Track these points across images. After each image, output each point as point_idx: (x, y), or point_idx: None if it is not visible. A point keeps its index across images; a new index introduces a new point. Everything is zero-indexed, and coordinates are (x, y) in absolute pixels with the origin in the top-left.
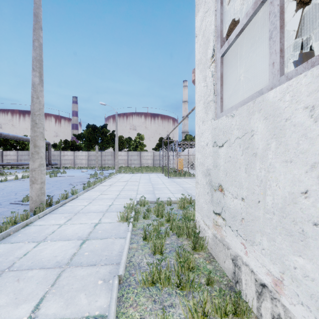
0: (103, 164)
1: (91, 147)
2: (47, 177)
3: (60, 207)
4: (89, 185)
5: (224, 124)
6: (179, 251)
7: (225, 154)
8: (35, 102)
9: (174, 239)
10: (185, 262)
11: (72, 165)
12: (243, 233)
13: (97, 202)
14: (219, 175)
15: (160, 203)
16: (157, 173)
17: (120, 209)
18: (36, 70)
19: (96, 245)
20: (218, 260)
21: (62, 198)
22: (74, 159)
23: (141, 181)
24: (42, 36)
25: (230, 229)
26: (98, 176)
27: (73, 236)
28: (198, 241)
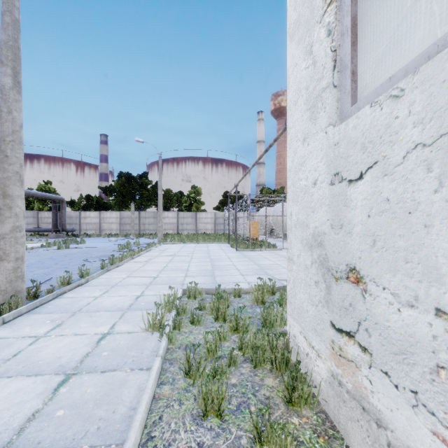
0: (143, 230)
1: (125, 205)
2: (54, 249)
3: (52, 300)
4: (113, 262)
5: (364, 127)
6: (258, 406)
7: (369, 196)
8: (4, 119)
9: (246, 372)
10: (273, 444)
11: (96, 232)
12: (443, 409)
13: (118, 290)
14: (350, 245)
15: (221, 293)
16: (220, 243)
17: (153, 304)
18: (6, 63)
19: (89, 389)
20: (345, 437)
21: (61, 284)
22: (99, 222)
23: (194, 255)
24: (18, 7)
25: (388, 379)
26: (131, 247)
27: (49, 363)
28: (298, 386)
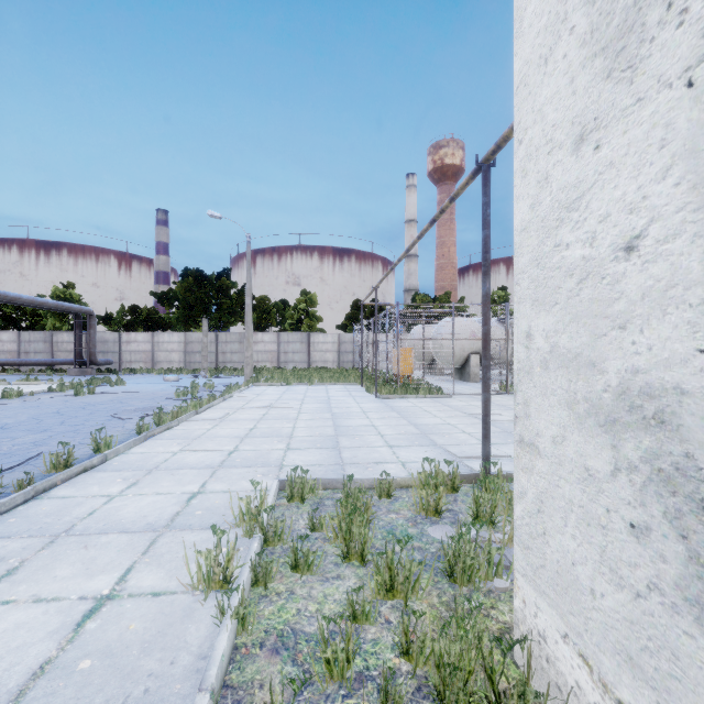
0: (222, 362)
1: (194, 322)
2: (70, 396)
3: (22, 505)
4: (160, 420)
5: None
6: None
7: None
8: None
9: None
10: None
11: (147, 365)
12: None
13: (158, 480)
14: None
15: (355, 492)
16: (348, 385)
17: (219, 515)
18: None
19: None
20: None
21: (53, 467)
22: (151, 350)
23: (305, 407)
24: None
25: None
26: (199, 392)
27: None
28: None
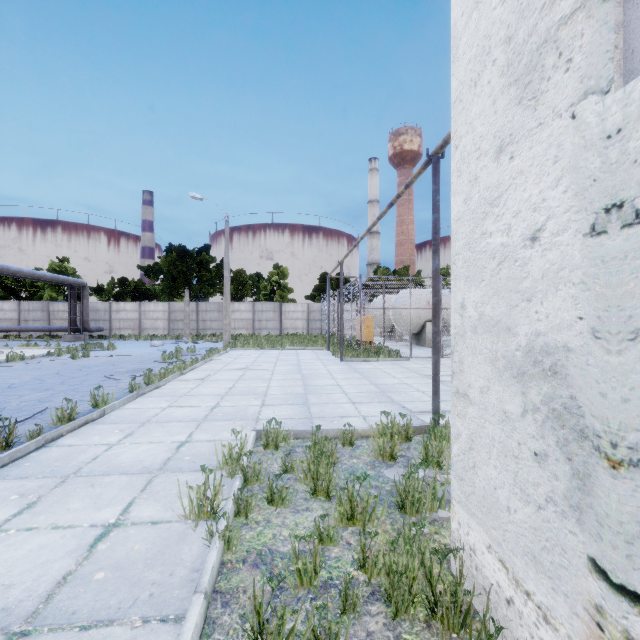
0: (202, 329)
1: (177, 293)
2: (67, 359)
3: (35, 452)
4: (150, 380)
5: None
6: None
7: None
8: None
9: (378, 630)
10: None
11: (134, 332)
12: None
13: (151, 431)
14: None
15: (321, 441)
16: (316, 349)
17: (204, 460)
18: None
19: None
20: None
21: (58, 420)
22: (139, 318)
23: (277, 369)
24: None
25: None
26: (183, 355)
27: None
28: None
